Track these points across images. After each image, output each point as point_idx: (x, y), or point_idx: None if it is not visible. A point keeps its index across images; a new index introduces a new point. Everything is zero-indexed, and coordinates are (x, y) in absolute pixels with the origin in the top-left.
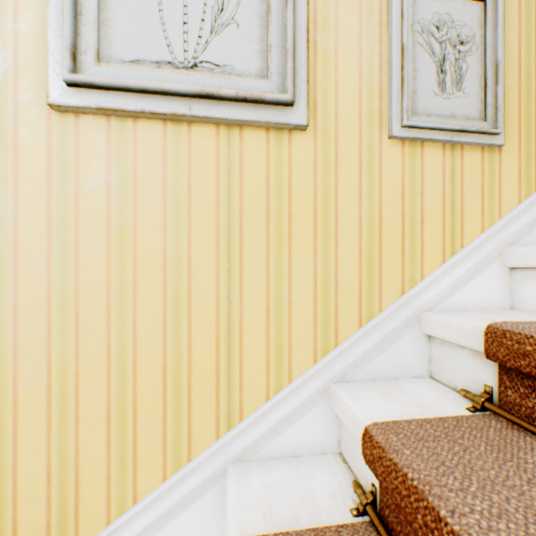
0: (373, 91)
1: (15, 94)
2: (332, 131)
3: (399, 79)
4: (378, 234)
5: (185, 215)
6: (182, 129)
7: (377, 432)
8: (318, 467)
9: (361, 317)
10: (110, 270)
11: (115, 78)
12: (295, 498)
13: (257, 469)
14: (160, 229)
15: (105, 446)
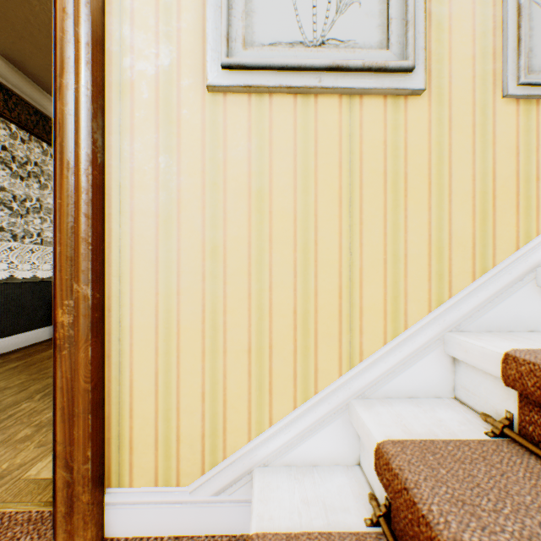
0: (487, 53)
1: (178, 80)
2: (446, 94)
3: (514, 39)
4: (492, 192)
5: (312, 177)
6: (309, 101)
7: (521, 354)
8: (438, 406)
9: (474, 271)
10: (251, 225)
11: (261, 58)
12: (426, 423)
13: (379, 403)
14: (291, 189)
15: (246, 375)
